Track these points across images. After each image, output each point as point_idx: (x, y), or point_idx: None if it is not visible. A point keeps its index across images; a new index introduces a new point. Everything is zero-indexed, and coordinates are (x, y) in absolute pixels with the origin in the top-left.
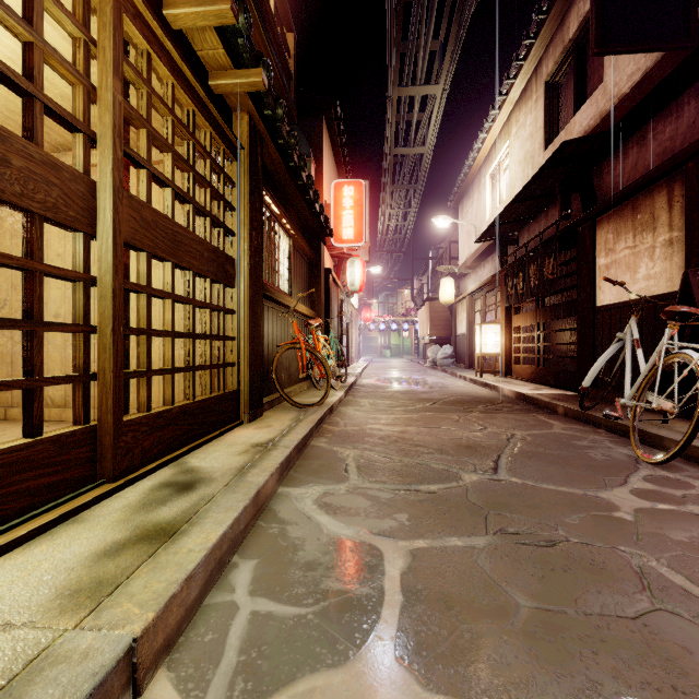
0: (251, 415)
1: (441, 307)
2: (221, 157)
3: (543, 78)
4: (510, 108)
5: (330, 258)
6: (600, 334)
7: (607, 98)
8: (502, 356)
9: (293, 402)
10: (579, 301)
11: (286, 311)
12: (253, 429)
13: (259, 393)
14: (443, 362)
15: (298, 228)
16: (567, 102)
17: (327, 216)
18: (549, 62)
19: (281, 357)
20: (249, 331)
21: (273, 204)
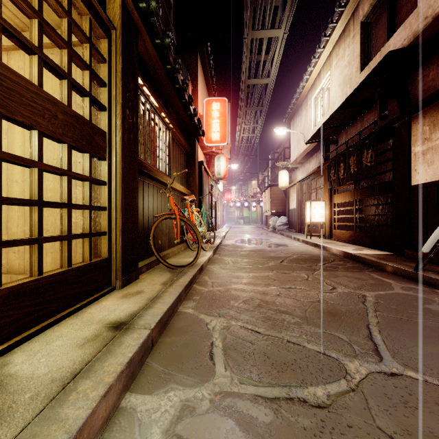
0: (124, 280)
1: (279, 191)
2: (87, 27)
3: (359, 18)
4: (331, 47)
5: (203, 155)
6: (415, 207)
7: (421, 20)
8: (326, 224)
9: (167, 264)
10: (395, 182)
11: (166, 189)
12: (121, 297)
13: (134, 259)
14: (280, 227)
15: (177, 126)
16: (379, 34)
17: (199, 119)
18: (365, 6)
19: (161, 225)
20: (121, 202)
21: (151, 96)
